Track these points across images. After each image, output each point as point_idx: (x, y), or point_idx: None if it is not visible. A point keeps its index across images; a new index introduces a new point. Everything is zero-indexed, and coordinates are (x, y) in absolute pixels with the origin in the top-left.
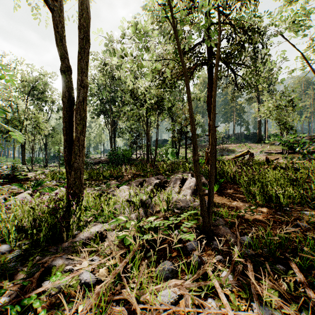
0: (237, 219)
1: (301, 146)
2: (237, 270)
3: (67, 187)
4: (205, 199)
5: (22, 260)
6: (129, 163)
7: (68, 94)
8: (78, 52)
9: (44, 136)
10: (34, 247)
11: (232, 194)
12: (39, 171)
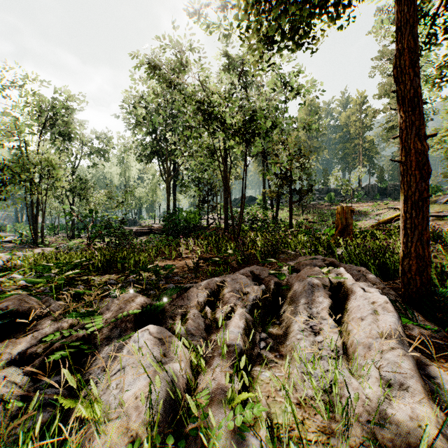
0: None
1: None
2: None
3: None
4: None
5: None
6: (196, 234)
7: None
8: None
9: (68, 191)
10: None
11: None
12: (52, 245)
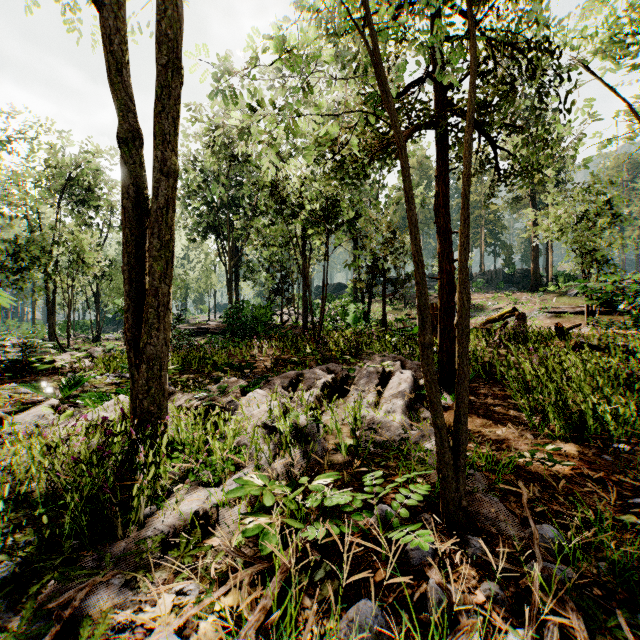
0: (515, 473)
1: (632, 301)
2: (548, 636)
3: (132, 398)
4: None
5: (15, 590)
6: (267, 334)
7: (135, 191)
8: (156, 98)
9: (94, 277)
10: (47, 555)
11: (492, 408)
12: (82, 349)
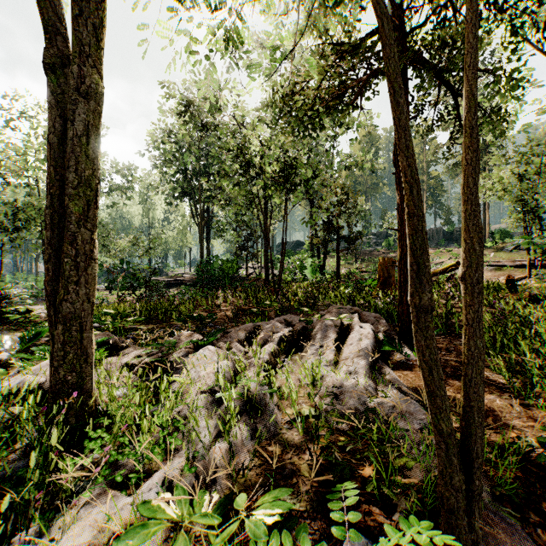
0: (519, 466)
1: None
2: None
3: (52, 363)
4: (403, 383)
5: None
6: (233, 285)
7: (62, 125)
8: (72, 2)
9: None
10: None
11: (459, 366)
12: None
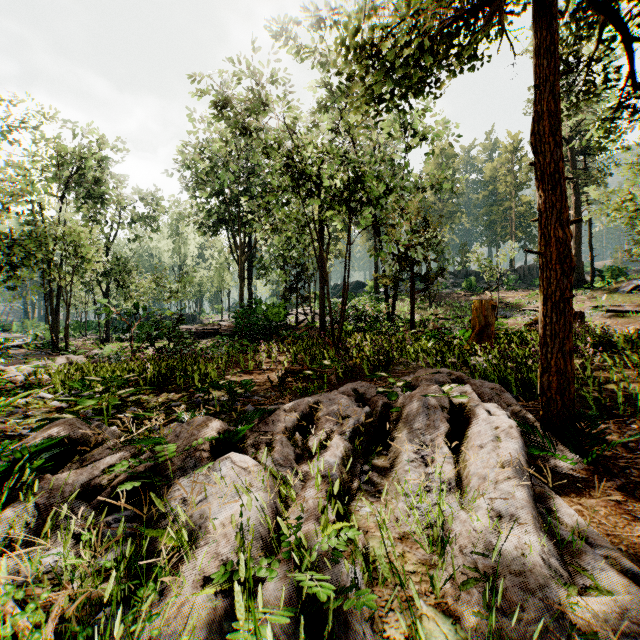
0: None
1: None
2: None
3: None
4: (602, 537)
5: None
6: (280, 336)
7: None
8: None
9: (101, 275)
10: None
11: None
12: (80, 352)
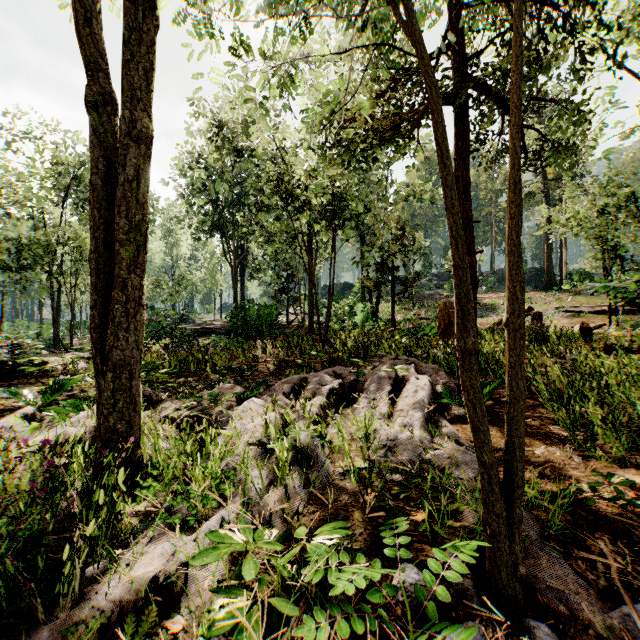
0: (571, 511)
1: None
2: None
3: (98, 412)
4: (460, 436)
5: None
6: (273, 334)
7: (105, 166)
8: (123, 46)
9: None
10: None
11: None
12: (85, 350)
